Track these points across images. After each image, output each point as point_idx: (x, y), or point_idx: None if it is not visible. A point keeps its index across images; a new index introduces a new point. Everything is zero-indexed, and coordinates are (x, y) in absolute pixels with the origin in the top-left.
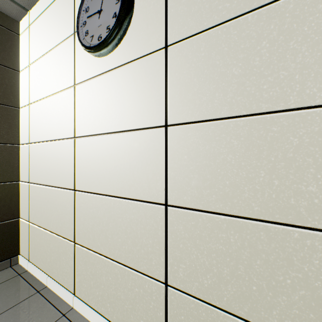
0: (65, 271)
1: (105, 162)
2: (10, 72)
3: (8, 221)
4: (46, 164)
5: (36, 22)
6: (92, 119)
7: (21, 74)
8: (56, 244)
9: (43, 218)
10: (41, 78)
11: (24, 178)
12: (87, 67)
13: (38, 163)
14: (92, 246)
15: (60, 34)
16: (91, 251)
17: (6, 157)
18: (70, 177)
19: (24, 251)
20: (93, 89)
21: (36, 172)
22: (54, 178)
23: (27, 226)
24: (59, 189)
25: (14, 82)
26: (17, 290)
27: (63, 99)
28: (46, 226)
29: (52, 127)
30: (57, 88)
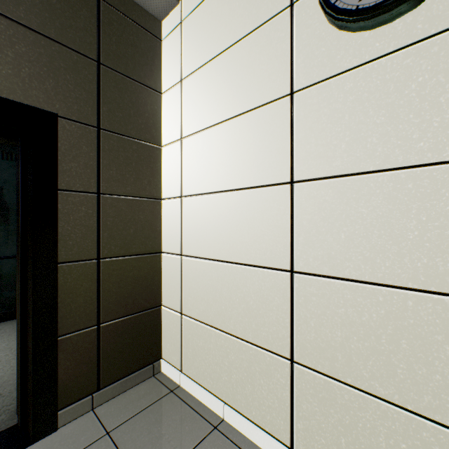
0: (265, 404)
1: (387, 223)
2: (152, 94)
3: (150, 310)
4: (218, 227)
5: (197, 13)
6: (342, 146)
7: (165, 97)
8: (243, 356)
9: (212, 310)
10: (206, 95)
11: (171, 248)
12: (327, 56)
13: (201, 226)
14: (342, 375)
15: (252, 16)
16: (341, 383)
17: (148, 217)
18: (280, 249)
19: (171, 356)
20: (347, 92)
21: (197, 239)
22: (237, 250)
23: (178, 319)
24: (250, 269)
25: (156, 109)
26: (182, 419)
27: (260, 122)
28: (219, 324)
29: (232, 169)
30: (244, 105)
